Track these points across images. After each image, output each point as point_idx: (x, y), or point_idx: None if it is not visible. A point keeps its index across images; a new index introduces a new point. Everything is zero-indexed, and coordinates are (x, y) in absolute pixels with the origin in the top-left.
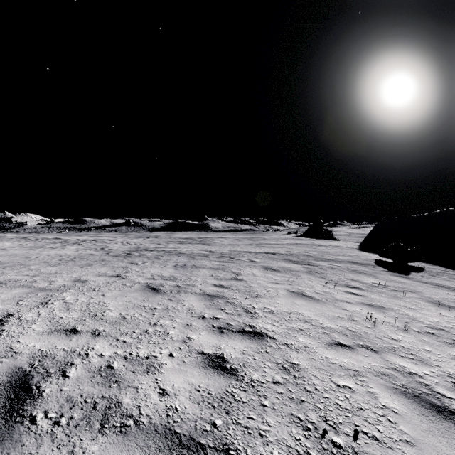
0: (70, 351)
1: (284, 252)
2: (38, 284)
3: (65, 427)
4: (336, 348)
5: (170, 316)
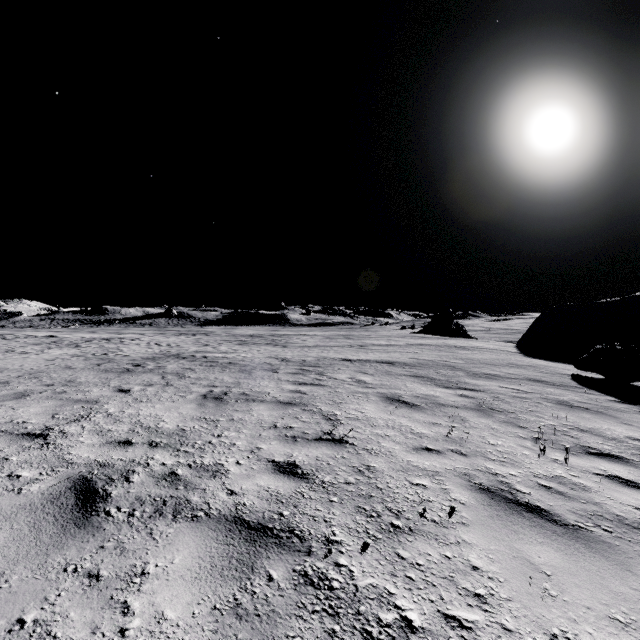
0: None
1: (408, 359)
2: None
3: None
4: None
5: None
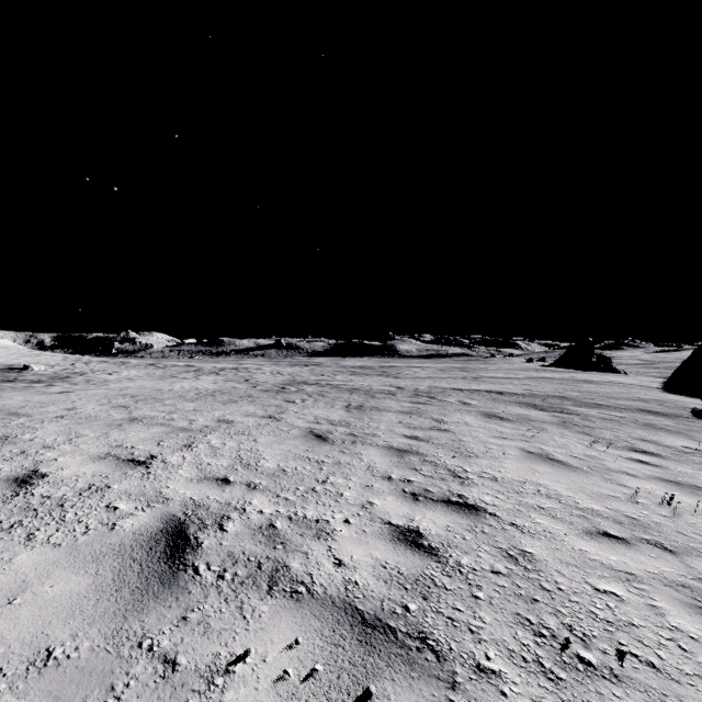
0: (224, 503)
1: (520, 390)
2: (177, 423)
3: (230, 582)
4: (600, 539)
5: (343, 473)
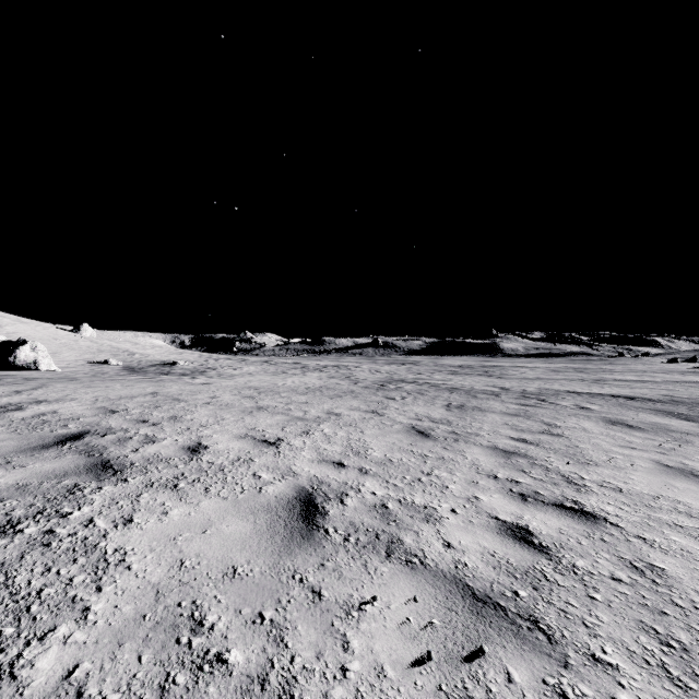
0: (342, 482)
1: (657, 396)
2: (294, 413)
3: (354, 545)
4: None
5: (447, 468)
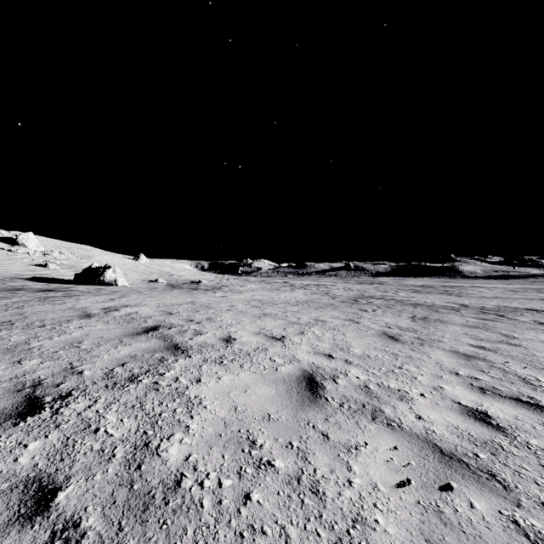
0: (333, 368)
1: None
2: (290, 319)
3: (347, 410)
4: None
5: (415, 364)
